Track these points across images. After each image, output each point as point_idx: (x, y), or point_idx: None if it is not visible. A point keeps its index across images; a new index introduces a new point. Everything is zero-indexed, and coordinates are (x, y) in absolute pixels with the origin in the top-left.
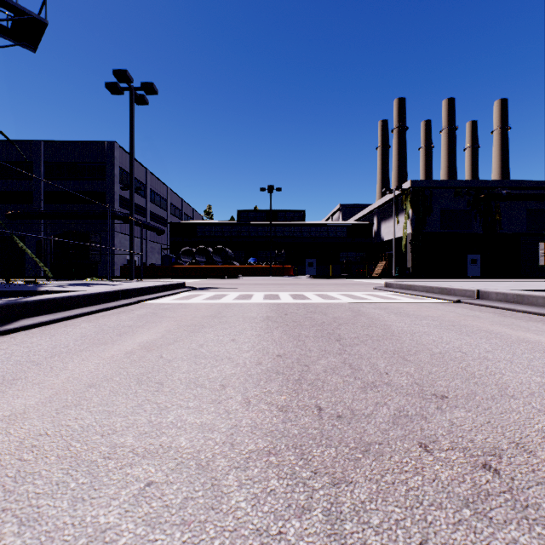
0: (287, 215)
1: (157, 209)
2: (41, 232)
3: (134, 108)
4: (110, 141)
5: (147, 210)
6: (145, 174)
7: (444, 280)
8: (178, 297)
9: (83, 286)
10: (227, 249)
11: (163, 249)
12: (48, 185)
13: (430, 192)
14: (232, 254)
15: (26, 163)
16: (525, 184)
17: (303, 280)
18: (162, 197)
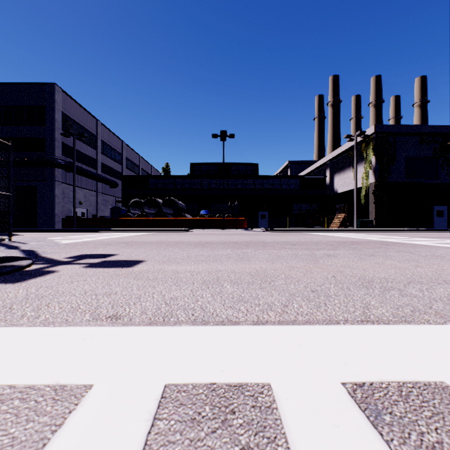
0: (239, 168)
1: (111, 162)
2: None
3: None
4: (50, 83)
5: (98, 162)
6: (96, 126)
7: (439, 235)
8: None
9: None
10: (178, 201)
11: (117, 202)
12: None
13: (394, 139)
14: (183, 206)
15: None
16: None
17: (263, 235)
18: (116, 150)
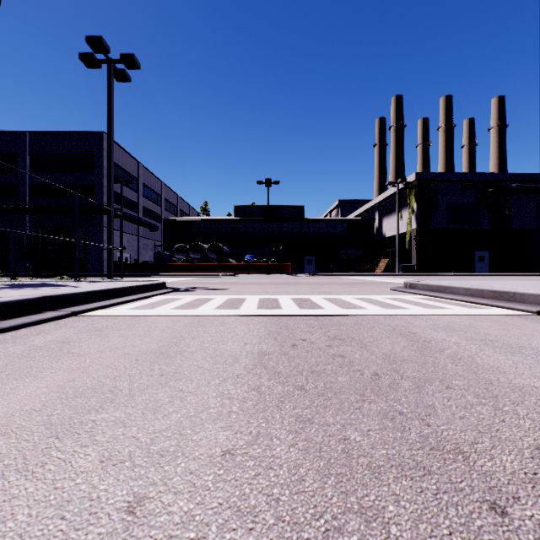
0: (285, 210)
1: (151, 205)
2: (26, 228)
3: (112, 83)
4: (99, 132)
5: (140, 205)
6: (137, 168)
7: (455, 278)
8: (143, 304)
9: (18, 289)
10: (223, 246)
11: (157, 246)
12: (33, 178)
13: (436, 186)
14: (227, 250)
15: (11, 154)
16: (536, 177)
17: (303, 278)
18: (156, 192)
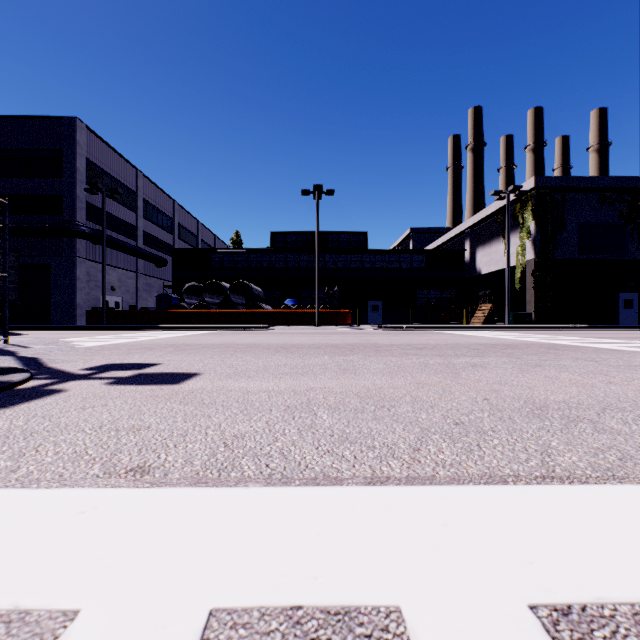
0: (341, 238)
1: (157, 231)
2: None
3: None
4: (69, 117)
5: (139, 230)
6: (135, 178)
7: (629, 334)
8: None
9: None
10: (253, 286)
11: (166, 288)
12: None
13: (562, 197)
14: (260, 293)
15: None
16: None
17: (376, 334)
18: (165, 214)
